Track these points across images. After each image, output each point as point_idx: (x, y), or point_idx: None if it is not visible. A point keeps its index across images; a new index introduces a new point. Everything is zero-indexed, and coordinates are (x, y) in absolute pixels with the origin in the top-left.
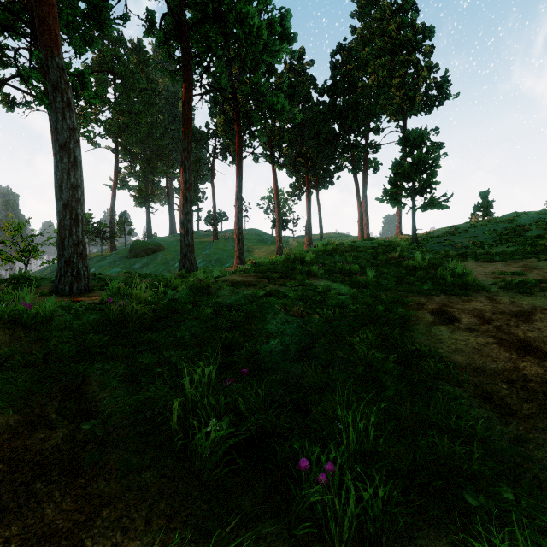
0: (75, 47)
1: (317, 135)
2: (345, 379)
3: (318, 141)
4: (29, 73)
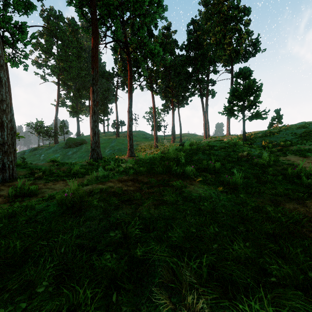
0: (13, 4)
1: (179, 74)
2: None
3: (179, 78)
4: None
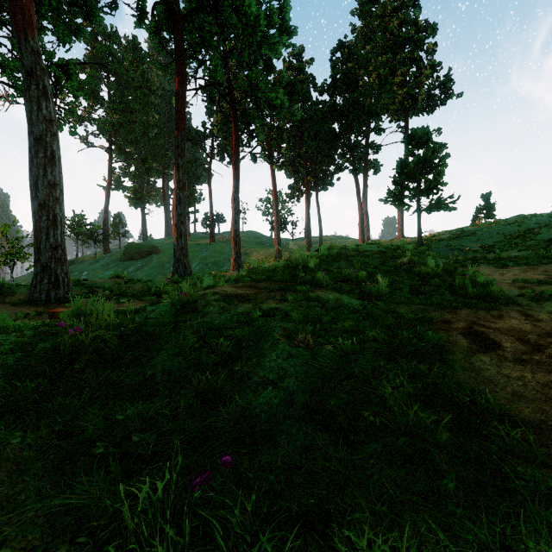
0: (58, 34)
1: (317, 135)
2: (378, 455)
3: (318, 141)
4: (8, 63)
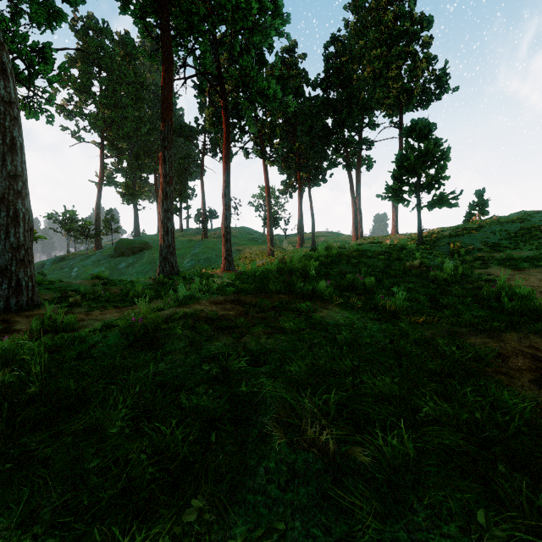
0: (30, 14)
1: (310, 130)
2: None
3: (311, 136)
4: None
